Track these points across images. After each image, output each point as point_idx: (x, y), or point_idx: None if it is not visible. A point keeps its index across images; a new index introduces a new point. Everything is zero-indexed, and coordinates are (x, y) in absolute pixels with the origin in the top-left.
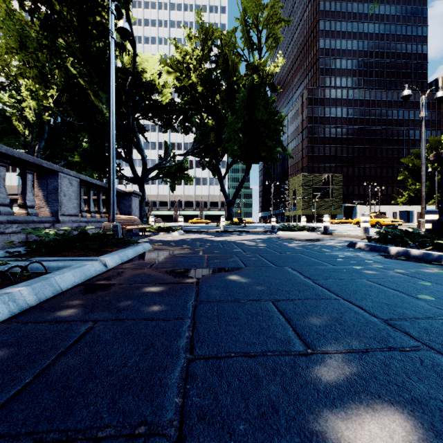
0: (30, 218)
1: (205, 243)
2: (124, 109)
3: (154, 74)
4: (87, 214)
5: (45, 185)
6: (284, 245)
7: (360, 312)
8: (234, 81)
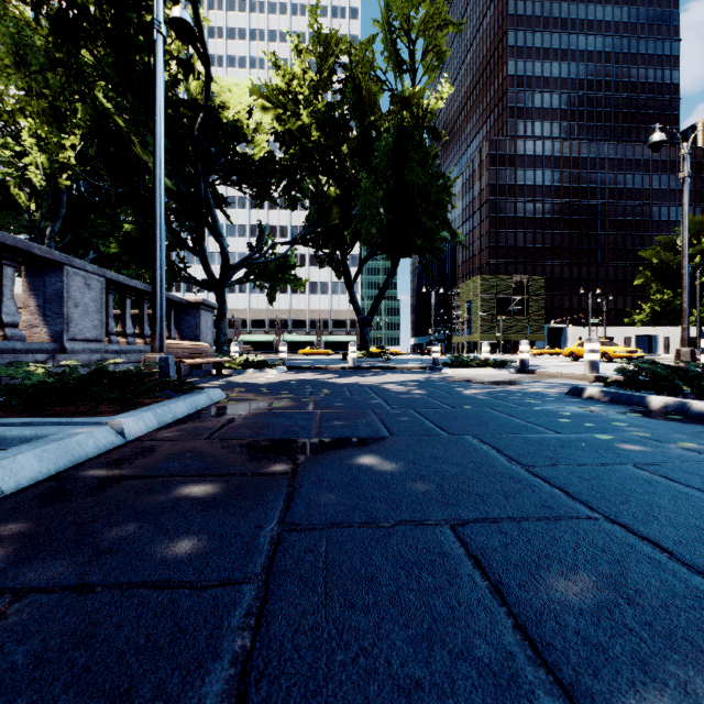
0: (7, 344)
1: (321, 389)
2: (192, 168)
3: (241, 111)
4: (121, 338)
5: (40, 288)
6: (458, 392)
7: (661, 559)
8: (372, 122)
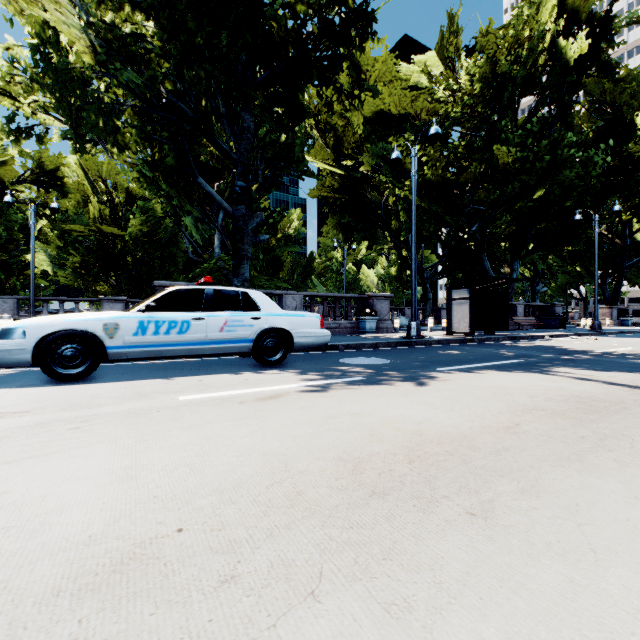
0: None
1: None
2: None
3: None
4: None
5: None
6: None
7: None
8: None
